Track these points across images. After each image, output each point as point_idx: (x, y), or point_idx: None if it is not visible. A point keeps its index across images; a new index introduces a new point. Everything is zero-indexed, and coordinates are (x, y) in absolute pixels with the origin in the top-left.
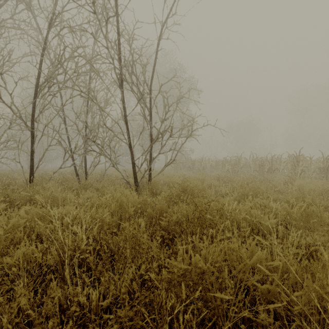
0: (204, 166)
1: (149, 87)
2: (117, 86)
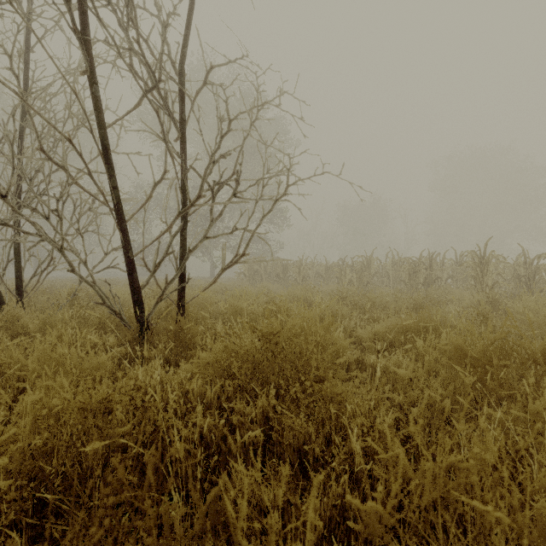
0: (306, 274)
1: (180, 66)
2: (67, 22)
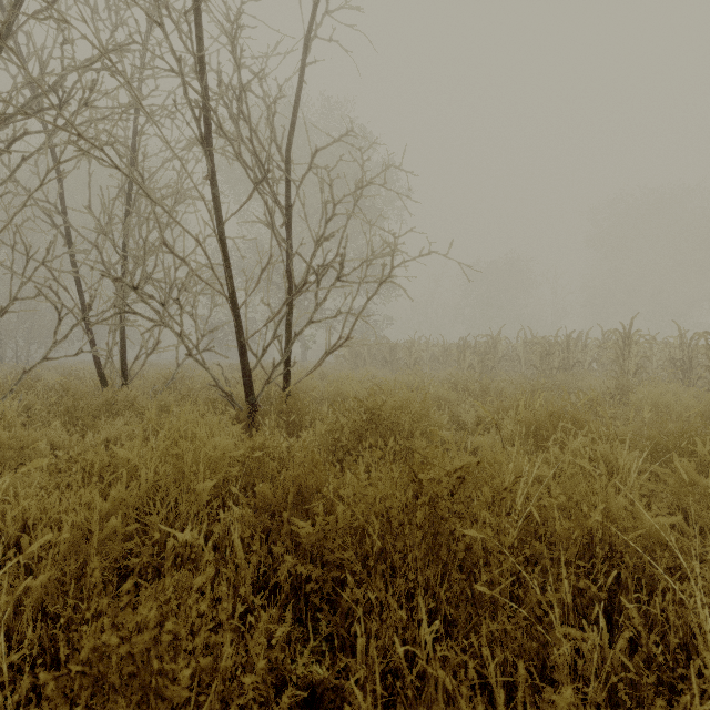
0: (418, 357)
1: (286, 153)
2: (196, 137)
